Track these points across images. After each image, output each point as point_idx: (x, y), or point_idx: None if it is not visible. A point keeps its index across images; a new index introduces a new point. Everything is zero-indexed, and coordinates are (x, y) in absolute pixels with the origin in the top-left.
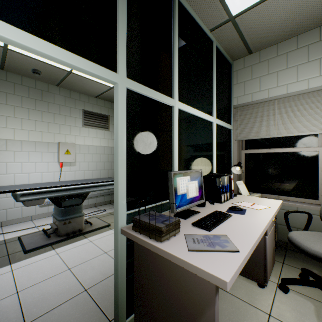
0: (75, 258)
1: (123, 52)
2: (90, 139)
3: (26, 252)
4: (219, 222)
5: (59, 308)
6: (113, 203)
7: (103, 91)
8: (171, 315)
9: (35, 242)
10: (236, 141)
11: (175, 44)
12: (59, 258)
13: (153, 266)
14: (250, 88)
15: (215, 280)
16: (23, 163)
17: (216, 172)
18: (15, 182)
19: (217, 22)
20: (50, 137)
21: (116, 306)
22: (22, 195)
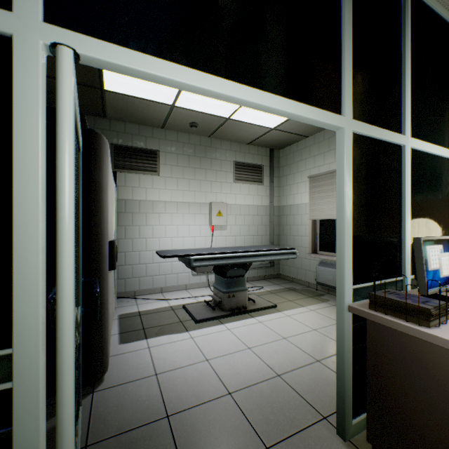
0: (250, 338)
1: (349, 88)
2: (242, 196)
3: (197, 321)
4: None
5: (256, 386)
6: (267, 279)
7: (259, 135)
8: (444, 427)
9: (202, 313)
10: None
11: (407, 56)
12: (232, 334)
13: (406, 359)
14: None
15: None
16: (178, 227)
17: None
18: (172, 246)
19: None
20: (202, 196)
21: (341, 399)
22: (194, 260)
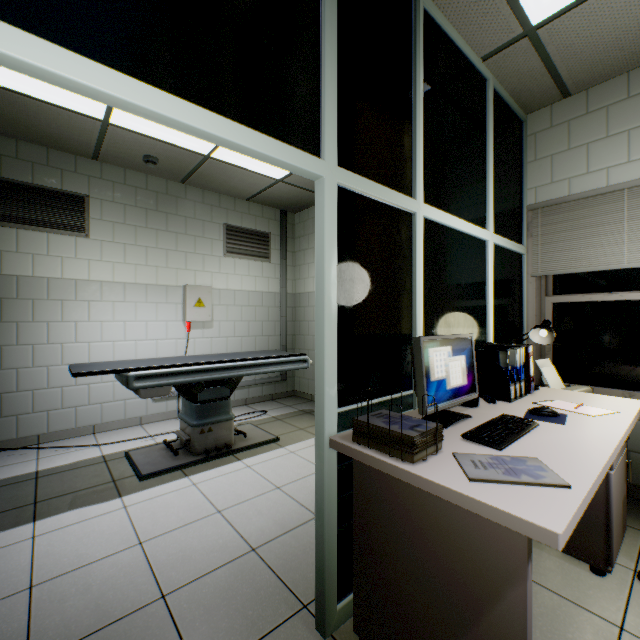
0: (225, 494)
1: (332, 120)
2: (238, 278)
3: (142, 478)
4: (515, 435)
5: (213, 575)
6: (278, 398)
7: (262, 188)
8: (431, 598)
9: (155, 462)
10: (533, 278)
11: (418, 93)
12: (198, 492)
13: (393, 509)
14: (566, 168)
15: (533, 531)
16: (127, 323)
17: (493, 340)
18: (114, 356)
19: (498, 41)
20: (170, 275)
21: (321, 577)
22: (136, 378)
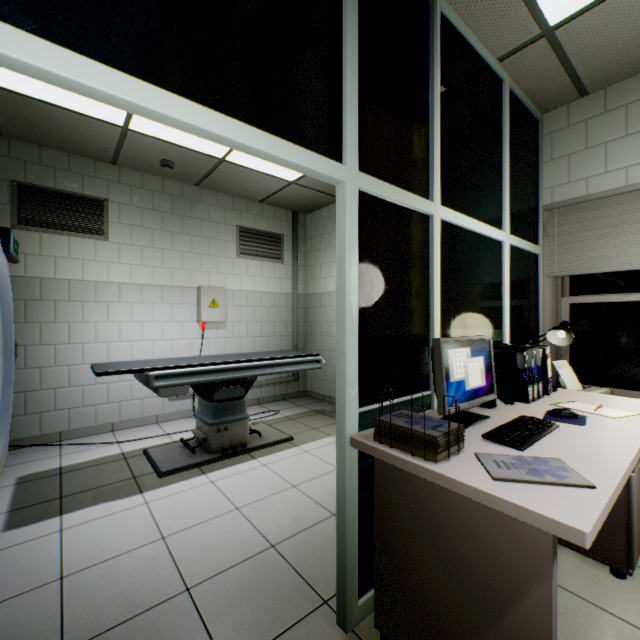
0: (243, 492)
1: (353, 126)
2: (251, 279)
3: (161, 475)
4: (536, 436)
5: (234, 569)
6: (290, 398)
7: (274, 190)
8: (454, 595)
9: (173, 459)
10: (549, 279)
11: (436, 97)
12: (216, 489)
13: (415, 507)
14: (583, 167)
15: (559, 529)
16: (144, 324)
17: (509, 341)
18: (132, 356)
19: (515, 42)
20: (185, 277)
21: (342, 573)
22: (156, 377)
